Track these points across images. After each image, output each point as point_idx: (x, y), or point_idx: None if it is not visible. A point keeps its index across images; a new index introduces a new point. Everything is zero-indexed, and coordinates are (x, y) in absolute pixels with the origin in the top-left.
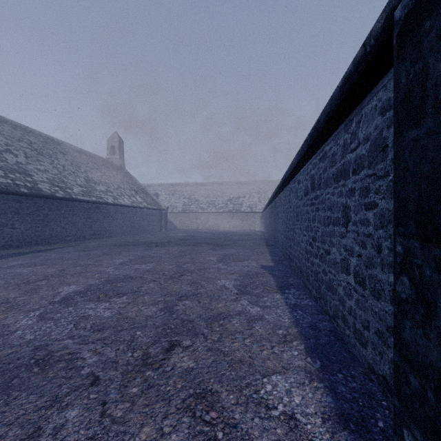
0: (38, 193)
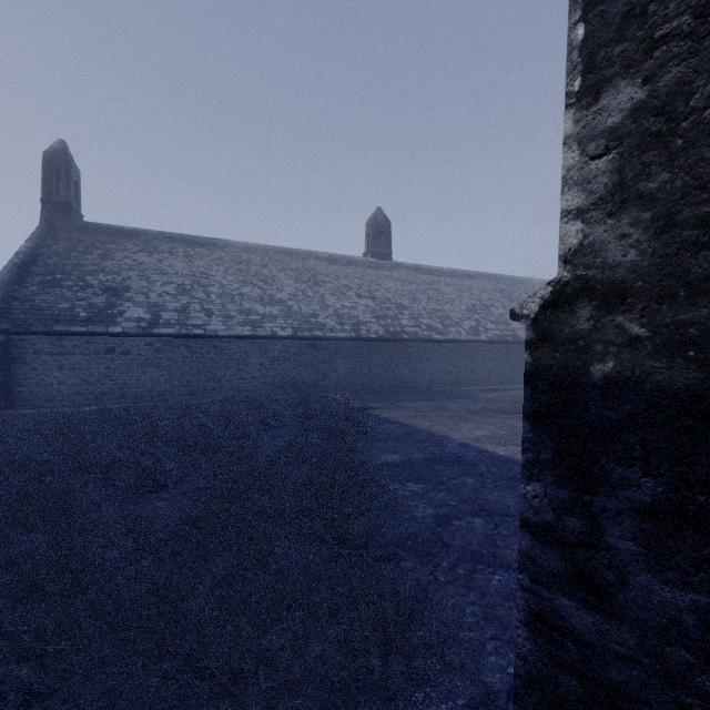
0: (518, 340)
